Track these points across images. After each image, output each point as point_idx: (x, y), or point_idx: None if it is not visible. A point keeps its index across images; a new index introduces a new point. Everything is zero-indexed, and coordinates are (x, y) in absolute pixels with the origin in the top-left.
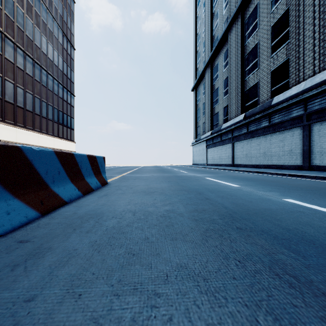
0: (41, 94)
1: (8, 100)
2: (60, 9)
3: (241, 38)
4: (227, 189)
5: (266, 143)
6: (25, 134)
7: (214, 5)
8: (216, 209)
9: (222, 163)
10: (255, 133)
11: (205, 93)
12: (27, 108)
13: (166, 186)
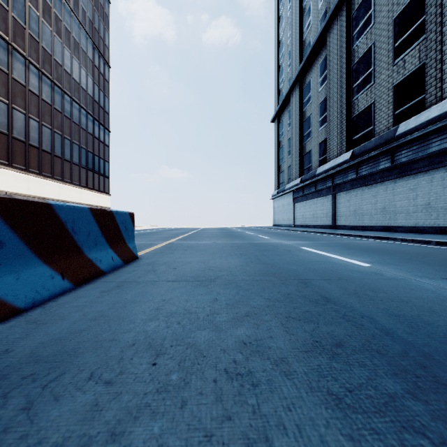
0: (63, 128)
1: (18, 137)
2: (89, 11)
3: (346, 40)
4: (354, 273)
5: (386, 193)
6: (41, 184)
7: None
8: (368, 338)
9: (317, 223)
10: (370, 178)
11: (291, 124)
12: (44, 147)
13: (237, 265)
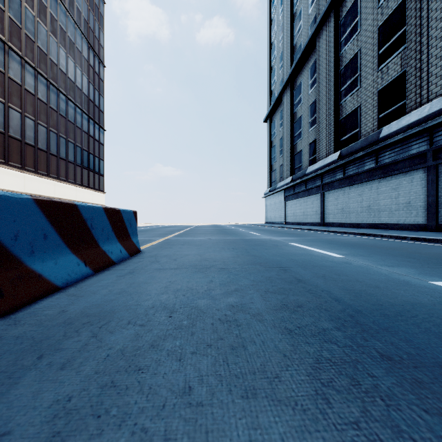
0: (58, 127)
1: (14, 135)
2: (84, 11)
3: (334, 46)
4: (328, 262)
5: (371, 192)
6: (37, 182)
7: (296, 2)
8: (322, 303)
9: (307, 221)
10: (356, 178)
11: (282, 125)
12: (40, 146)
13: (229, 257)
